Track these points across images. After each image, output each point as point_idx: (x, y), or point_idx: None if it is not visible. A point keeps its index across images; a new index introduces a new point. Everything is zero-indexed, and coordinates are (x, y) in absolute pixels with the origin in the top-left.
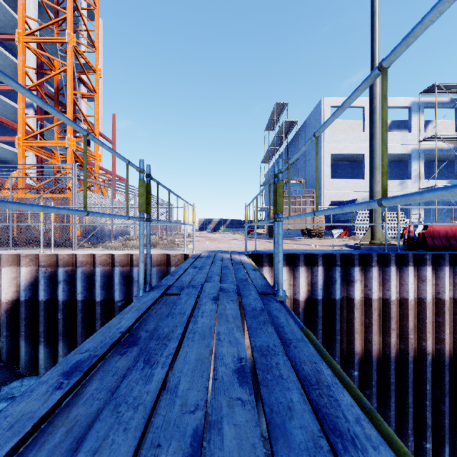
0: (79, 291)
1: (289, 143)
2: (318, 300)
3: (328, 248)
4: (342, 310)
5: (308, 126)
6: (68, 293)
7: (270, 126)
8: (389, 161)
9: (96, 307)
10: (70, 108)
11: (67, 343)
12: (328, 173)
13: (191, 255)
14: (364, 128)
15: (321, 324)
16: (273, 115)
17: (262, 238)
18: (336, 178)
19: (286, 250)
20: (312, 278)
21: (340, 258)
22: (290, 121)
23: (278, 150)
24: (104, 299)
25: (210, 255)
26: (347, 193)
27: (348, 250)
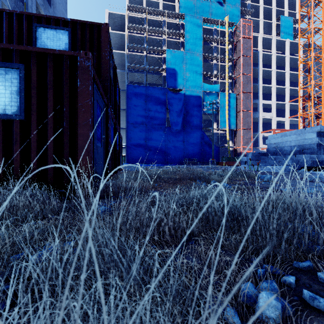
0: None
1: None
2: None
3: None
4: None
5: None
6: None
7: None
8: None
9: None
10: None
11: None
12: None
13: None
14: None
15: None
16: None
17: None
18: None
19: None
20: None
21: None
22: None
23: None
24: None
25: None
26: None
27: None
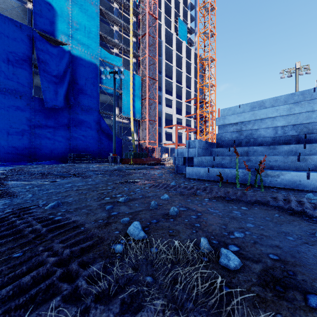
0: None
1: None
2: None
3: None
4: None
5: None
6: None
7: None
8: None
9: None
10: (209, 127)
11: None
12: None
13: None
14: None
15: None
16: None
17: None
18: None
19: None
20: None
21: None
22: None
23: None
24: None
25: None
26: None
27: None
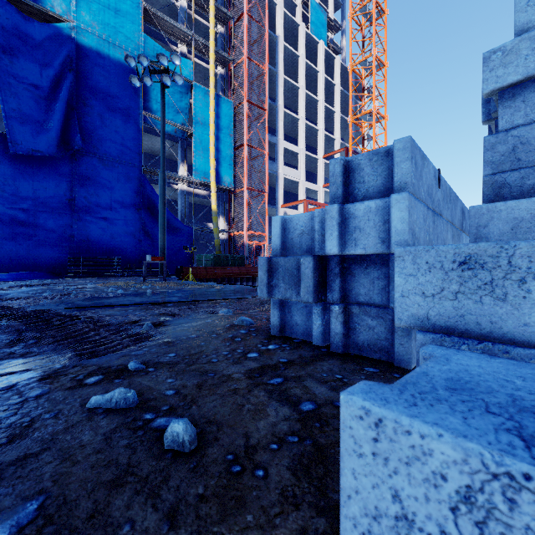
0: None
1: None
2: None
3: None
4: None
5: None
6: None
7: None
8: None
9: None
10: None
11: None
12: None
13: None
14: None
15: None
16: None
17: None
18: None
19: None
20: None
21: None
22: None
23: None
24: None
25: None
26: None
27: None
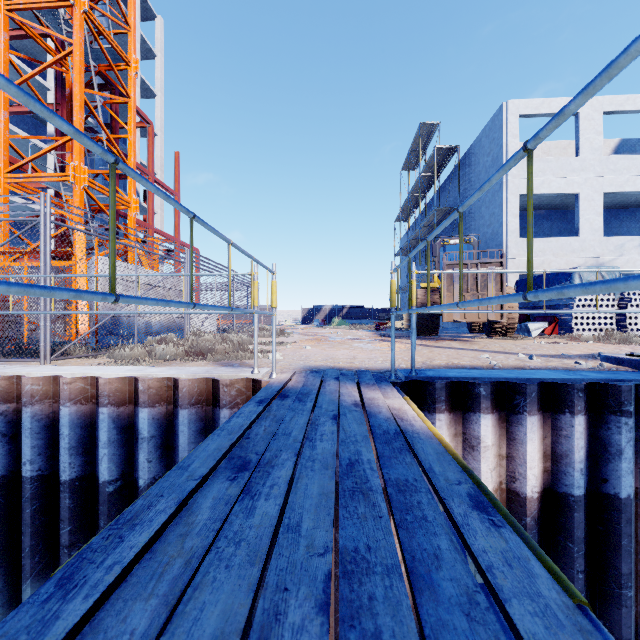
0: (26, 458)
1: (442, 186)
2: (575, 499)
3: (562, 362)
4: (634, 522)
5: (477, 154)
6: (6, 459)
7: (411, 163)
8: (616, 208)
9: (61, 494)
10: (78, 117)
11: (4, 568)
12: (515, 228)
13: (266, 382)
14: (578, 149)
15: (582, 558)
16: (416, 144)
17: (404, 336)
18: (524, 237)
19: (482, 371)
20: (556, 443)
21: (631, 394)
22: (445, 149)
23: (422, 199)
24: (79, 476)
25: (306, 391)
26: (548, 260)
27: (633, 373)
